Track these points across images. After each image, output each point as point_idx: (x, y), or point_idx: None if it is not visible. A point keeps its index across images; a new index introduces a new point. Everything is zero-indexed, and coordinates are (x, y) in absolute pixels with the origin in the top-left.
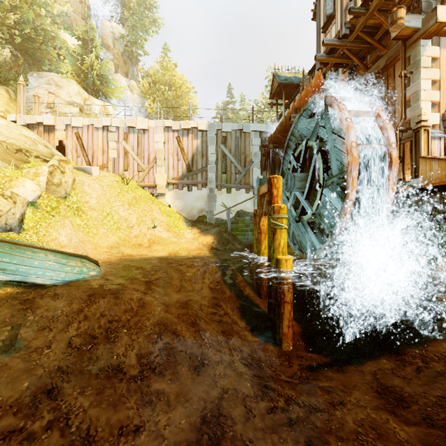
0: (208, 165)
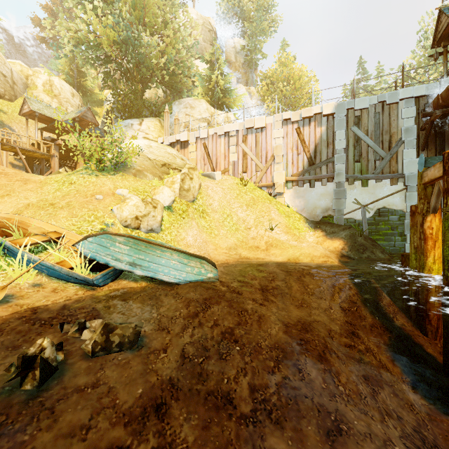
0: (335, 155)
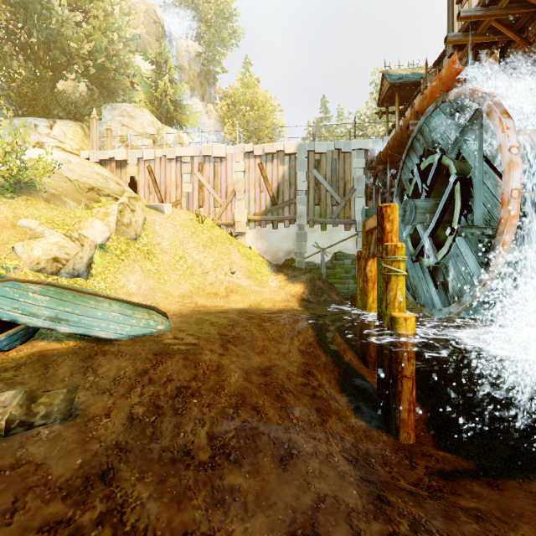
0: (297, 196)
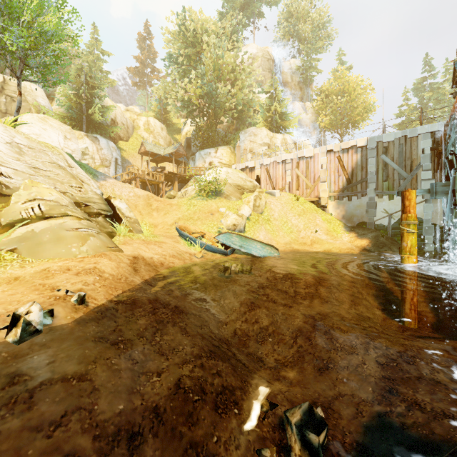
0: (368, 176)
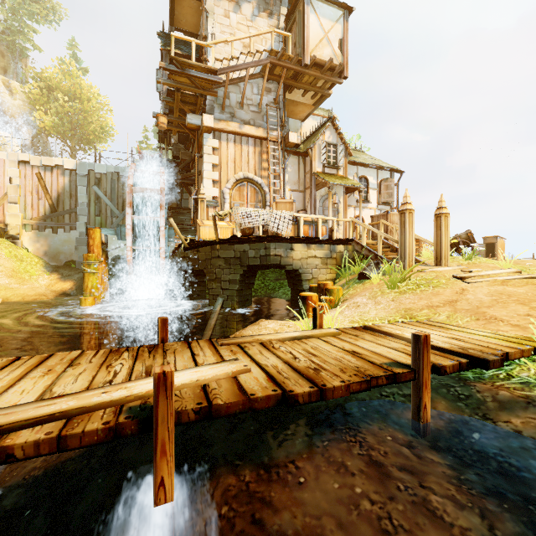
0: (78, 207)
